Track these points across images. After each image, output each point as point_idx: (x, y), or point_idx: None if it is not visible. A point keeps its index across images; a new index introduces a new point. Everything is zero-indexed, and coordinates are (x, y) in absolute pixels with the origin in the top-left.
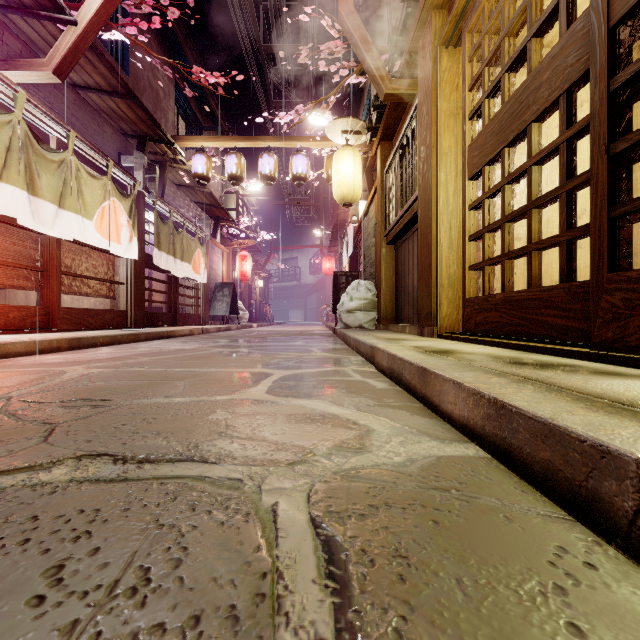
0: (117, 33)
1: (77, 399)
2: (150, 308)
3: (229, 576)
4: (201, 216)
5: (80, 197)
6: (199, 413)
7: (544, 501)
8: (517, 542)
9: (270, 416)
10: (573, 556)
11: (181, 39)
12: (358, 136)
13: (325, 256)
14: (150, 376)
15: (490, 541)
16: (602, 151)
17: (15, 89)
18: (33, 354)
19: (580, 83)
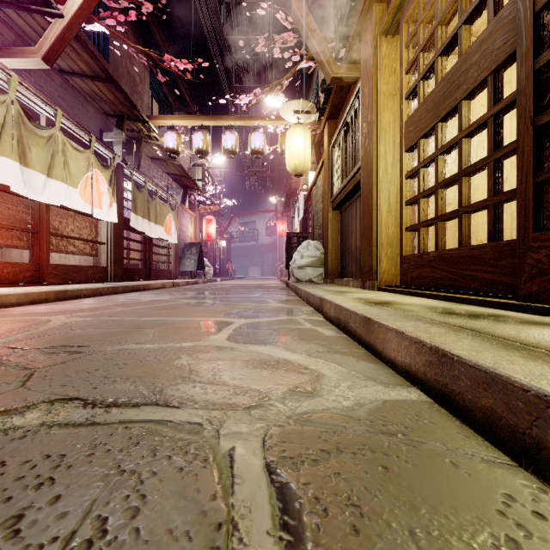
0: (98, 25)
1: (57, 346)
2: (128, 265)
3: (185, 527)
4: (172, 185)
5: (66, 168)
6: (166, 359)
7: (486, 446)
8: (465, 489)
9: (230, 361)
10: (521, 505)
11: (154, 32)
12: (308, 115)
13: (279, 220)
14: (124, 324)
15: (439, 488)
16: (528, 123)
17: (9, 73)
18: (24, 305)
19: (506, 64)
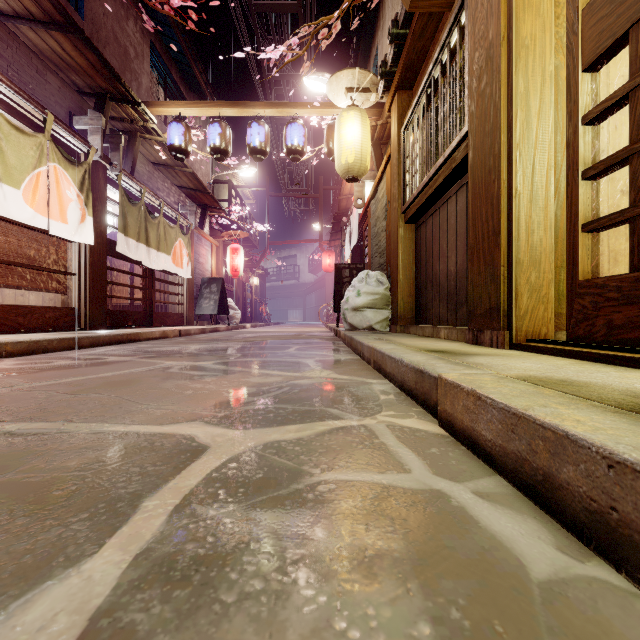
0: None
1: None
2: (131, 307)
3: None
4: (185, 203)
5: None
6: None
7: None
8: None
9: None
10: None
11: None
12: (366, 95)
13: (325, 251)
14: None
15: None
16: None
17: None
18: None
19: None
